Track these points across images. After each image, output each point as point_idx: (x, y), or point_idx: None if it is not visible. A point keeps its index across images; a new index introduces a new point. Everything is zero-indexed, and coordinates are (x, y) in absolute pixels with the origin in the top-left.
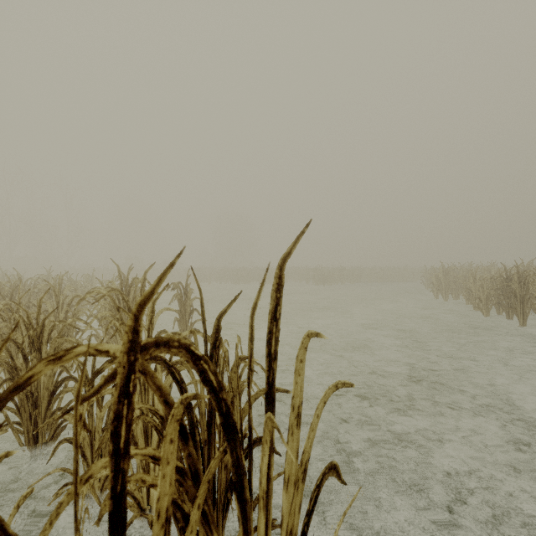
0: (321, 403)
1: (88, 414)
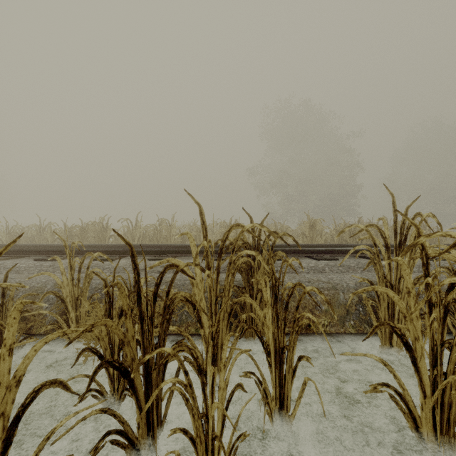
0: None
1: None
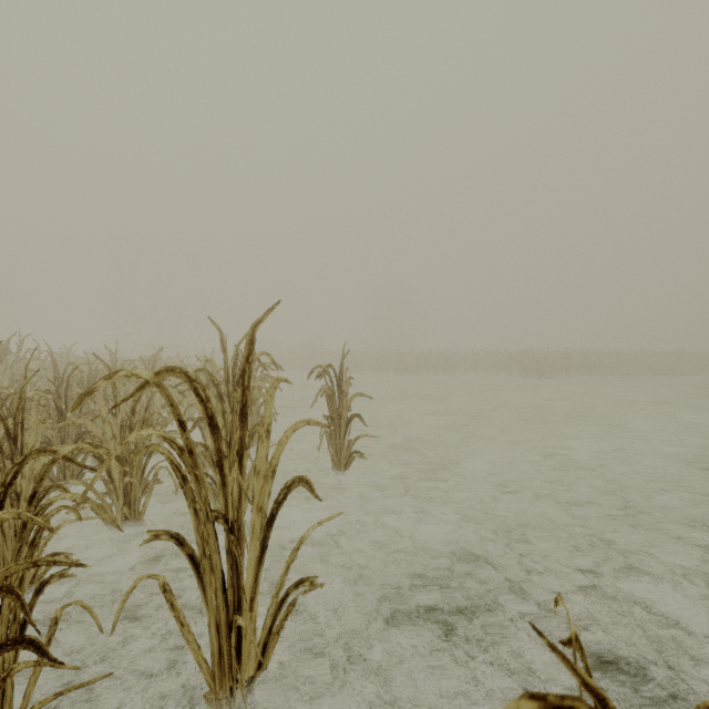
0: None
1: None
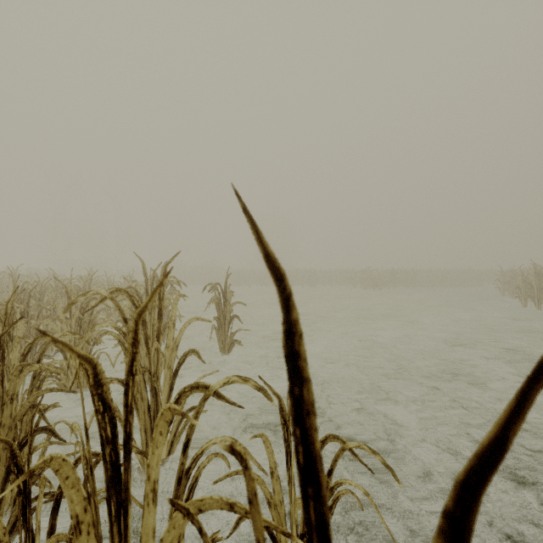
0: None
1: None
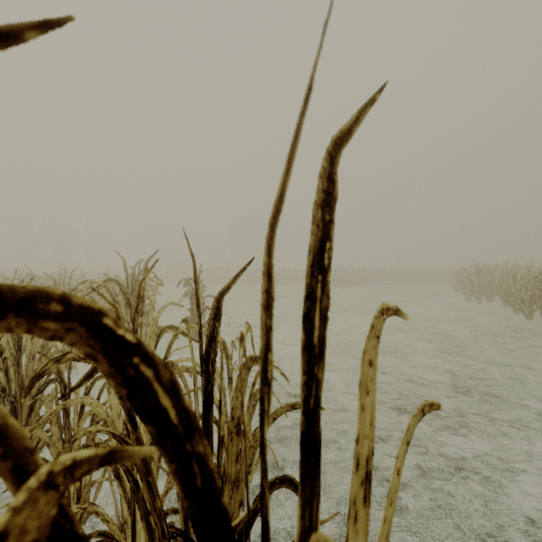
0: (402, 446)
1: (64, 427)
